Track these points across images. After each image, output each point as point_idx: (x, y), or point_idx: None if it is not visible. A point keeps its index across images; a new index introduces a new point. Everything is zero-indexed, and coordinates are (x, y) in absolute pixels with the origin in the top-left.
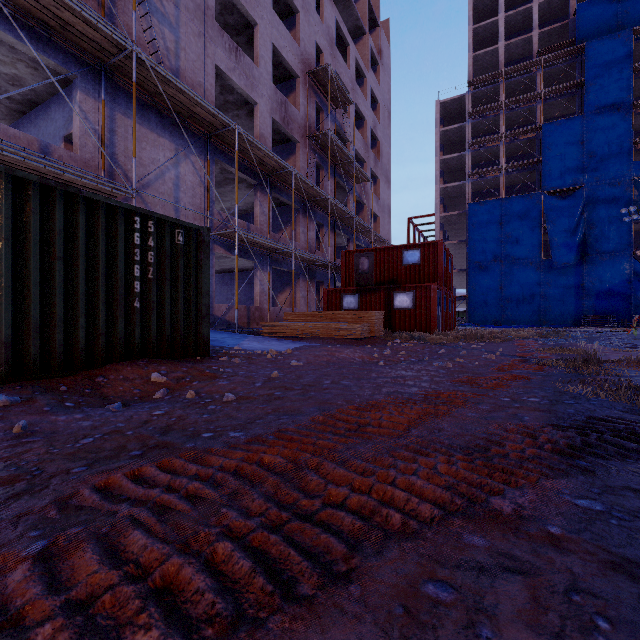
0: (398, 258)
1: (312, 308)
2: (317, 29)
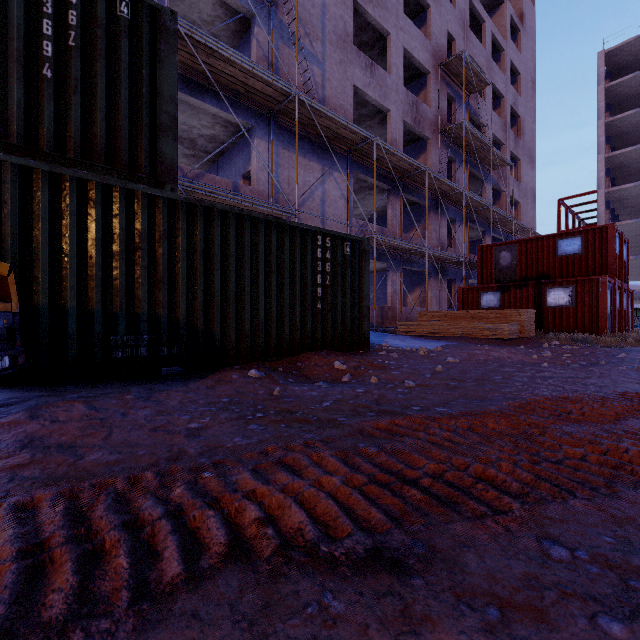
0: (550, 249)
1: (443, 307)
2: (449, 17)
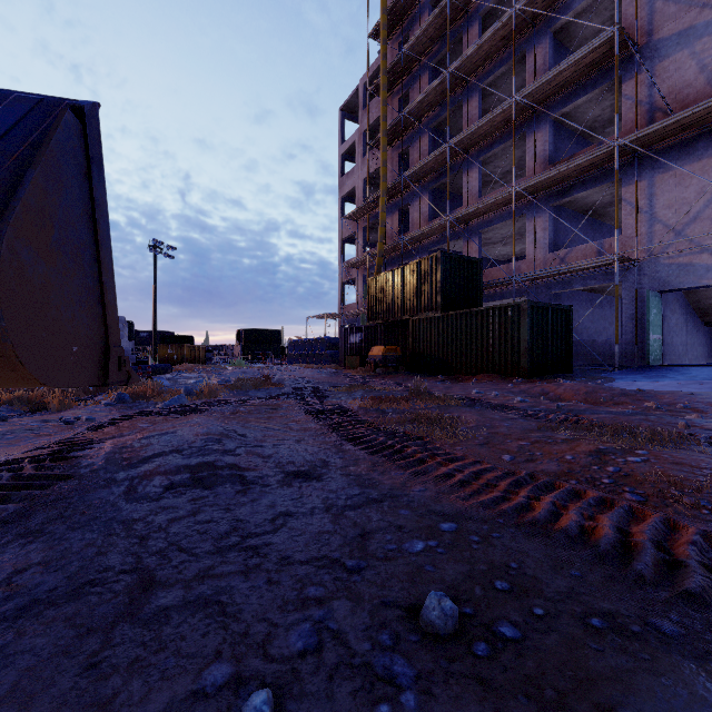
0: None
1: None
2: None
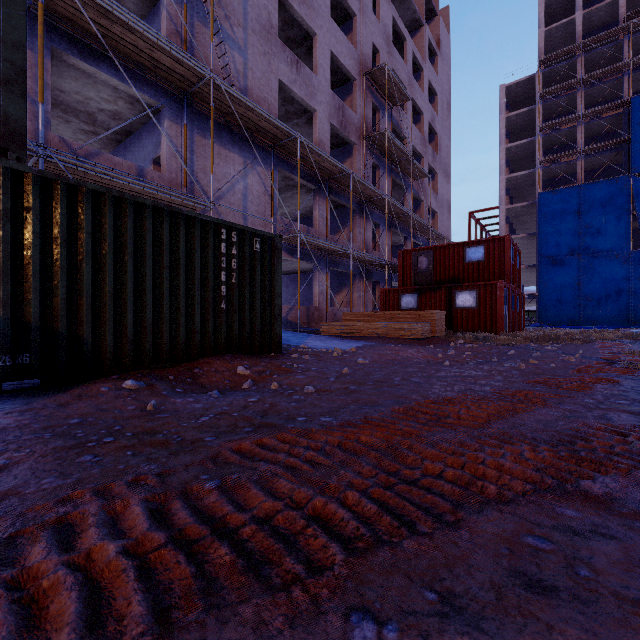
0: (459, 255)
1: (369, 308)
2: (374, 29)
